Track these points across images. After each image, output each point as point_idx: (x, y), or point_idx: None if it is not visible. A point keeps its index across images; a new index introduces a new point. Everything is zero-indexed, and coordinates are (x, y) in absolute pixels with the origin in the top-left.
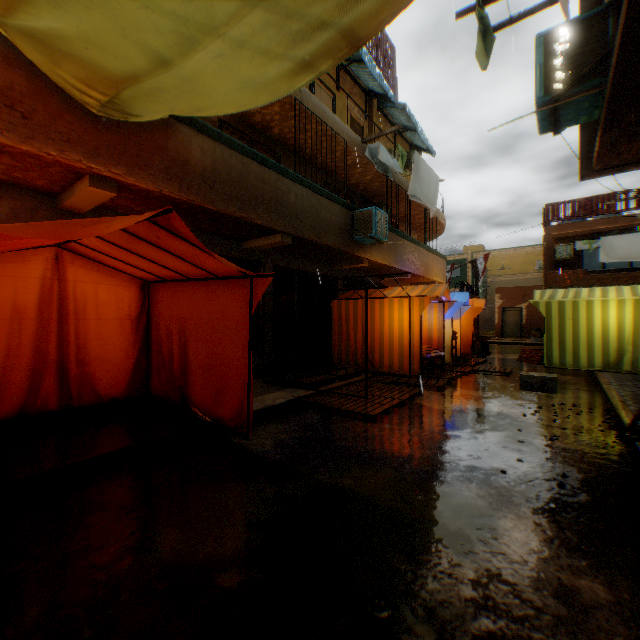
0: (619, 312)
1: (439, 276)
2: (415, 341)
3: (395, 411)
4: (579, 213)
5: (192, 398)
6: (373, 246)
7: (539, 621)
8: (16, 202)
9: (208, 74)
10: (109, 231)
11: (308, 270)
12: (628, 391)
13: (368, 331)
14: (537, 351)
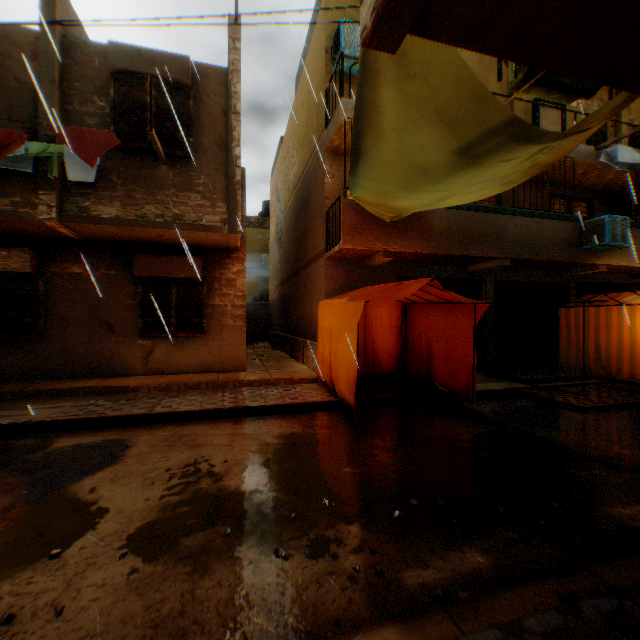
0: None
1: None
2: None
3: (613, 410)
4: None
5: (435, 376)
6: (611, 250)
7: (635, 492)
8: (346, 268)
9: (450, 202)
10: (409, 293)
11: (530, 280)
12: None
13: (600, 338)
14: None
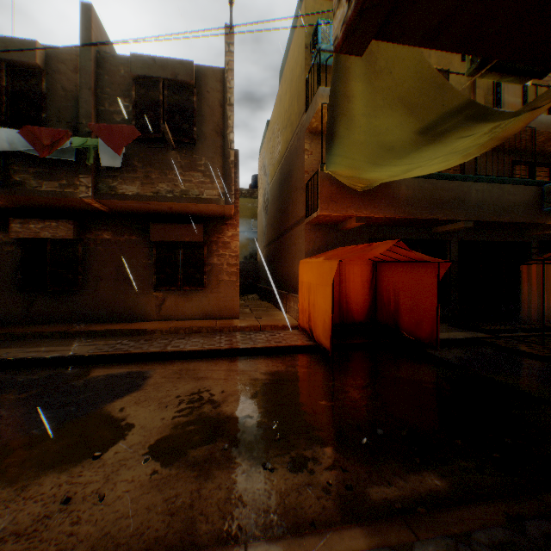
0: None
1: None
2: None
3: None
4: None
5: (401, 326)
6: None
7: None
8: (323, 231)
9: (415, 173)
10: (378, 253)
11: (492, 240)
12: None
13: None
14: None
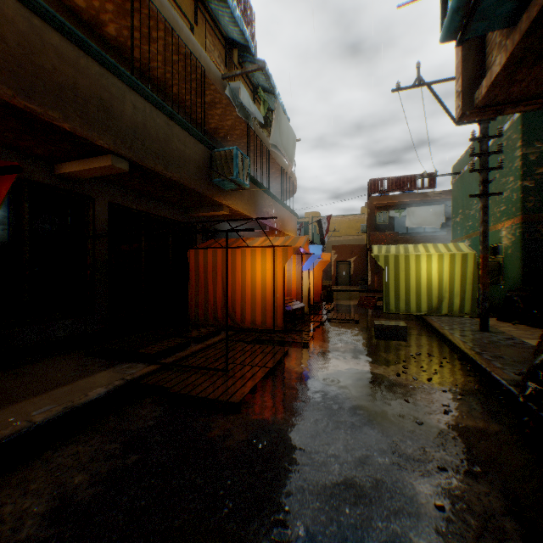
0: (440, 265)
1: (293, 232)
2: (278, 294)
3: (263, 385)
4: (393, 188)
5: None
6: (234, 193)
7: None
8: None
9: None
10: None
11: (159, 214)
12: (464, 336)
13: (229, 283)
14: (373, 298)
